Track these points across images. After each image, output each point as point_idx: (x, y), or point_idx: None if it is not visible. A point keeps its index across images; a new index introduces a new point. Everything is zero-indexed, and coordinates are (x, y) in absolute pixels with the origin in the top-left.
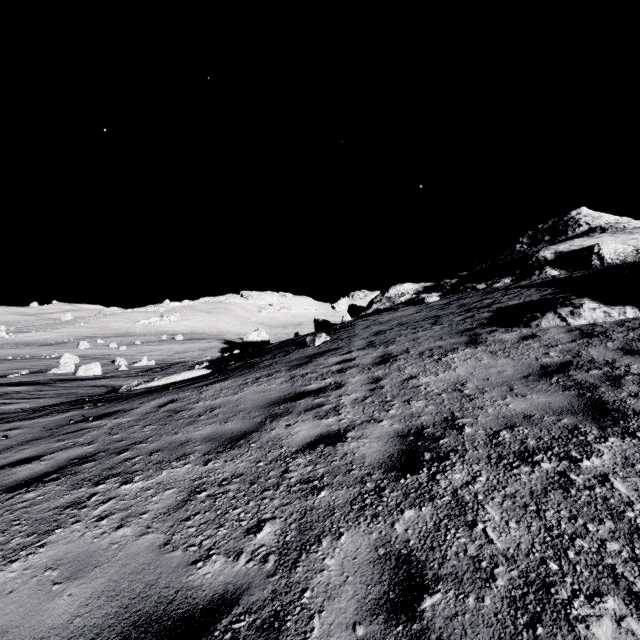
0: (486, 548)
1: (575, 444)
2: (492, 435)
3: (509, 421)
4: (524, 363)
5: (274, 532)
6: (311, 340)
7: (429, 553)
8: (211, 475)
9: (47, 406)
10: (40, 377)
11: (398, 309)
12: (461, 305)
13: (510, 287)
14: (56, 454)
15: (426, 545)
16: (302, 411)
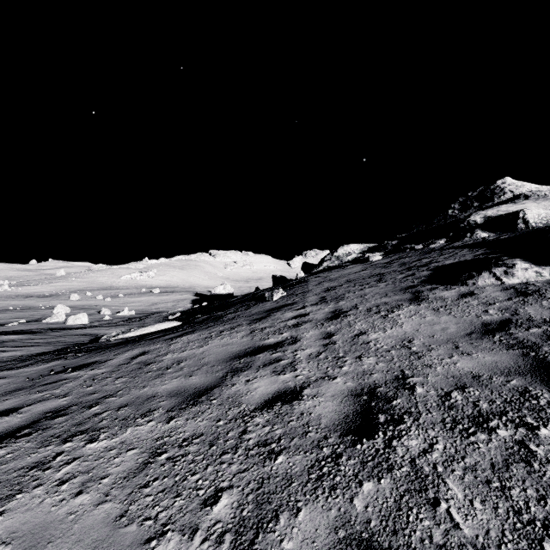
0: (453, 535)
1: (529, 409)
2: (444, 396)
3: (459, 381)
4: (466, 320)
5: (231, 504)
6: (269, 295)
7: (392, 538)
8: (173, 434)
9: (34, 355)
10: (35, 326)
11: (346, 267)
12: (402, 264)
13: (445, 248)
14: (33, 406)
15: (388, 528)
16: (261, 366)
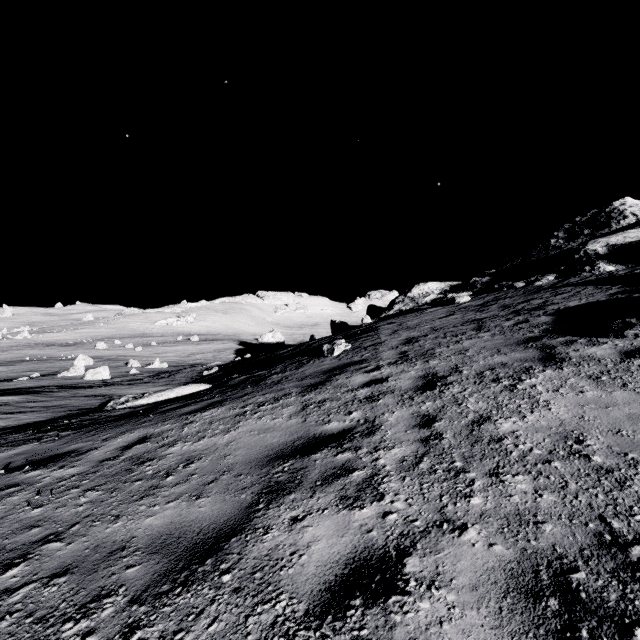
0: None
1: None
2: None
3: None
4: None
5: None
6: (329, 349)
7: None
8: None
9: (6, 433)
10: (47, 381)
11: (425, 310)
12: (503, 306)
13: (558, 285)
14: None
15: None
16: (318, 482)
